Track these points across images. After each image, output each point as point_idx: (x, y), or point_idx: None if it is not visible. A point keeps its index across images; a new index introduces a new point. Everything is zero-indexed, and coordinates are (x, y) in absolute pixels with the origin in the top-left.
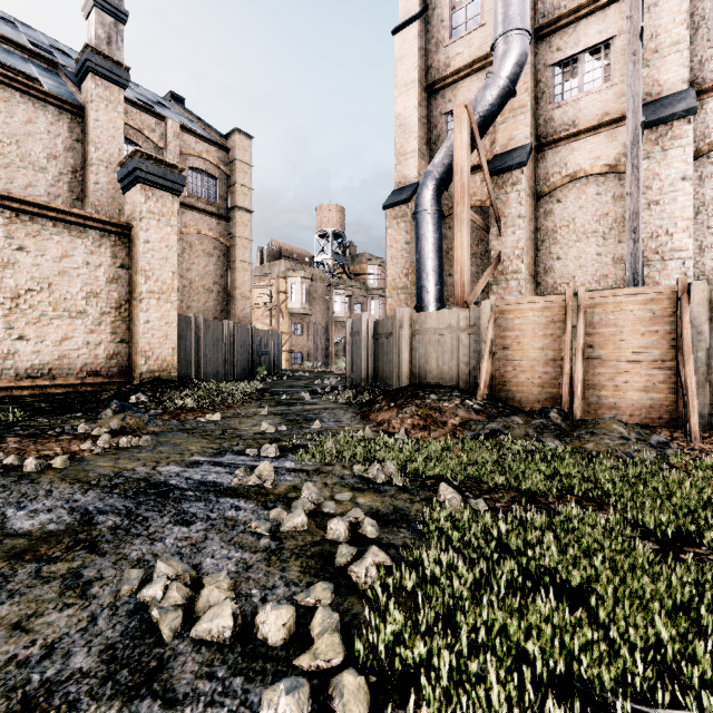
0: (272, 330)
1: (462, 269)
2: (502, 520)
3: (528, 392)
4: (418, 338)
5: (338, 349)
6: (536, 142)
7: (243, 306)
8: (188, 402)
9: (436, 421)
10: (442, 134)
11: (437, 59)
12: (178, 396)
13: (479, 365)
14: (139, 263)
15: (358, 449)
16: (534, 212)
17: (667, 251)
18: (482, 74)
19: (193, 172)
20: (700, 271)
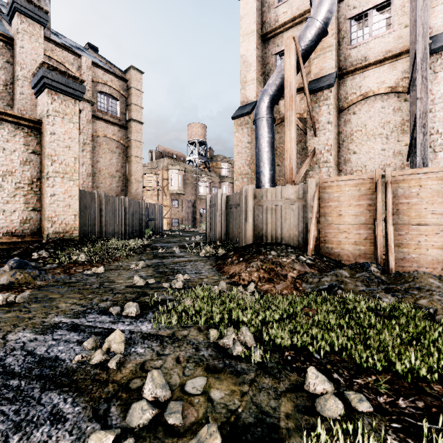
0: (156, 203)
1: (291, 157)
2: (406, 442)
3: (345, 249)
4: (259, 207)
5: (202, 216)
6: (338, 72)
7: (136, 187)
8: (81, 257)
9: (278, 274)
10: (273, 68)
11: (269, 17)
12: (75, 252)
13: (306, 228)
14: (46, 149)
15: (213, 309)
16: (337, 120)
17: (438, 145)
18: (301, 26)
19: (101, 94)
20: None
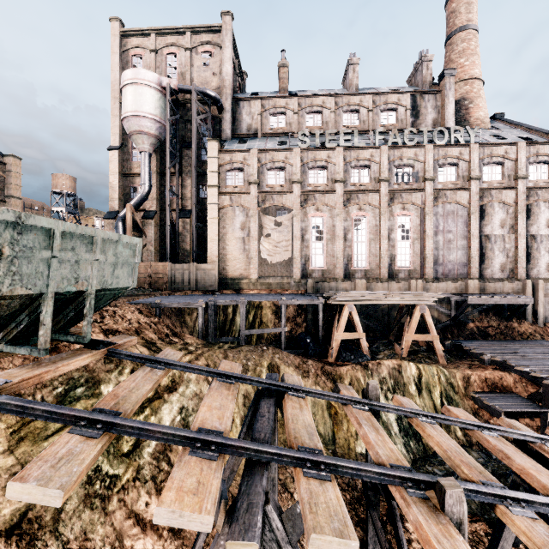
0: None
1: None
2: None
3: (142, 285)
4: None
5: None
6: (160, 208)
7: None
8: None
9: None
10: (129, 193)
11: (127, 165)
12: None
13: None
14: None
15: None
16: (159, 230)
17: (185, 250)
18: None
19: None
20: (197, 254)
